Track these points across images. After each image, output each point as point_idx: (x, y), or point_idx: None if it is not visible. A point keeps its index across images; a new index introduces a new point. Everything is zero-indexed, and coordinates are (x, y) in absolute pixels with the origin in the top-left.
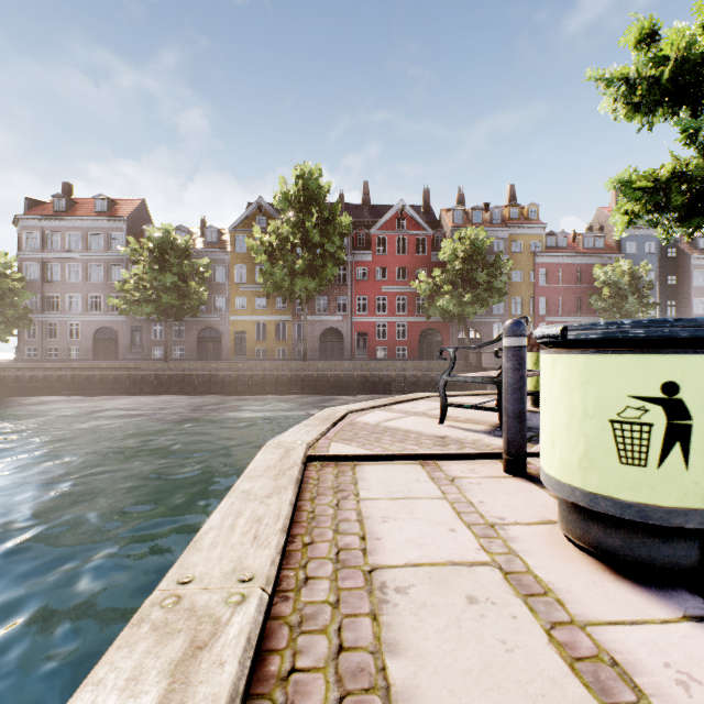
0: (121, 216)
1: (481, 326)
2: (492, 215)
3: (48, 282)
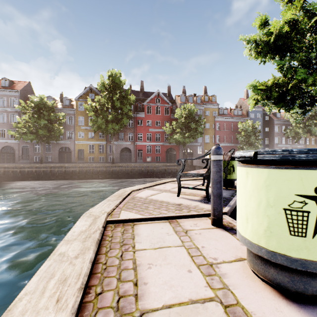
0: (16, 89)
1: (192, 147)
2: (197, 99)
3: None
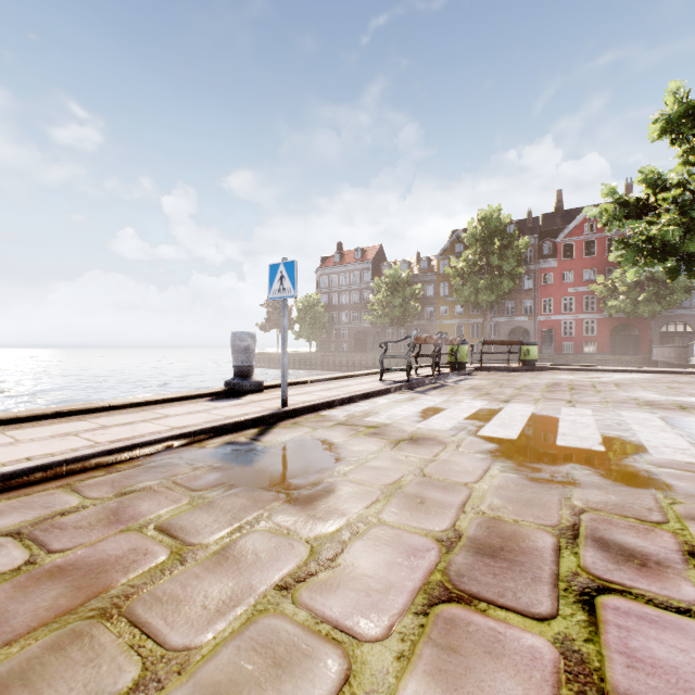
0: (369, 260)
1: (692, 319)
2: None
3: (332, 305)
